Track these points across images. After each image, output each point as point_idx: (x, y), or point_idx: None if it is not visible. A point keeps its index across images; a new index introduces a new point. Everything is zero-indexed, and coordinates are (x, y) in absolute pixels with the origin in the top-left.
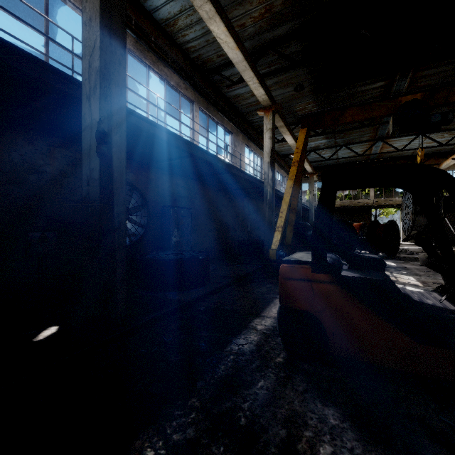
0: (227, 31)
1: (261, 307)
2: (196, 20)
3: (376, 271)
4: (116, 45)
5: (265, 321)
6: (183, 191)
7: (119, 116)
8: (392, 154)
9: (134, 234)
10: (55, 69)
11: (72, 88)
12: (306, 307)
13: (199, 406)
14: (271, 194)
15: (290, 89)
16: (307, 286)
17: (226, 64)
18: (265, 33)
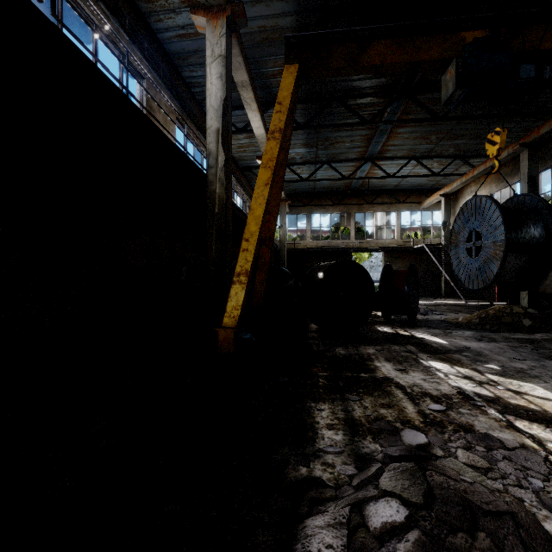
0: None
1: None
2: None
3: None
4: None
5: None
6: None
7: None
8: (375, 185)
9: None
10: None
11: None
12: None
13: None
14: (224, 201)
15: (260, 10)
16: None
17: None
18: None
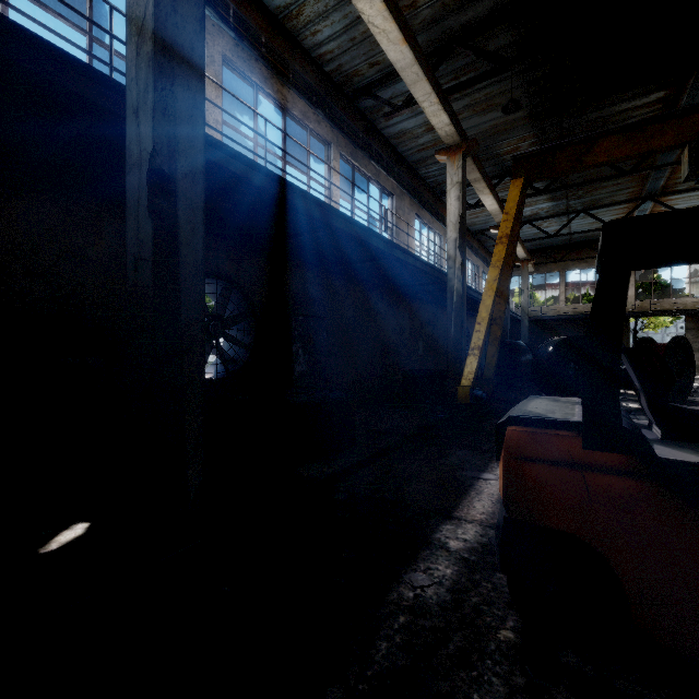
0: (386, 10)
1: (453, 498)
2: (334, 4)
3: None
4: (184, 14)
5: (463, 531)
6: (314, 290)
7: (191, 144)
8: None
9: (234, 361)
10: (76, 61)
11: (111, 99)
12: (571, 525)
13: None
14: (461, 293)
15: (492, 115)
16: (572, 478)
17: (384, 78)
18: (451, 17)
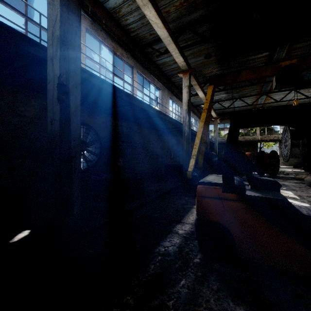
0: (156, 15)
1: (182, 215)
2: (135, 8)
3: (273, 191)
4: (72, 20)
5: (185, 227)
6: (126, 130)
7: (75, 72)
8: (272, 104)
9: (90, 161)
10: (26, 37)
11: (40, 52)
12: (218, 219)
13: (132, 303)
14: (188, 132)
15: (201, 58)
16: (219, 203)
17: (156, 40)
18: (184, 17)
